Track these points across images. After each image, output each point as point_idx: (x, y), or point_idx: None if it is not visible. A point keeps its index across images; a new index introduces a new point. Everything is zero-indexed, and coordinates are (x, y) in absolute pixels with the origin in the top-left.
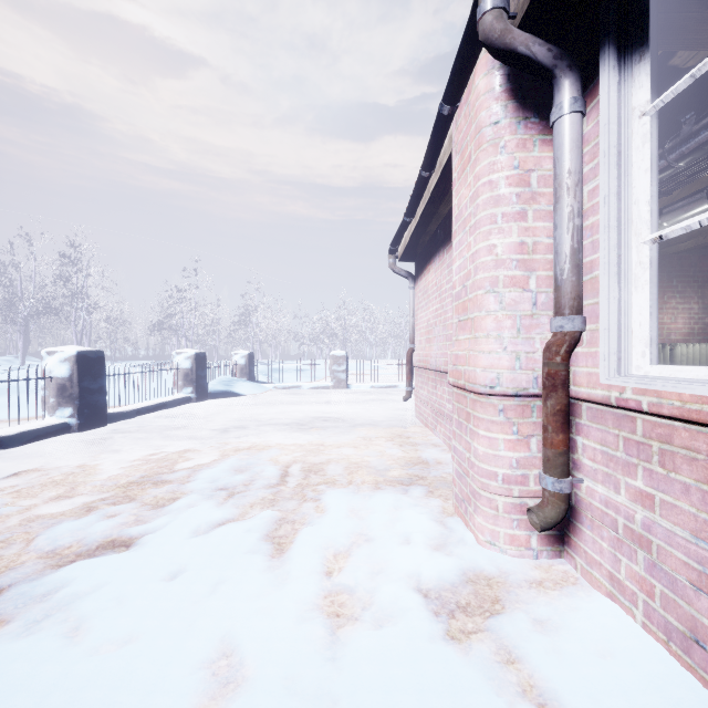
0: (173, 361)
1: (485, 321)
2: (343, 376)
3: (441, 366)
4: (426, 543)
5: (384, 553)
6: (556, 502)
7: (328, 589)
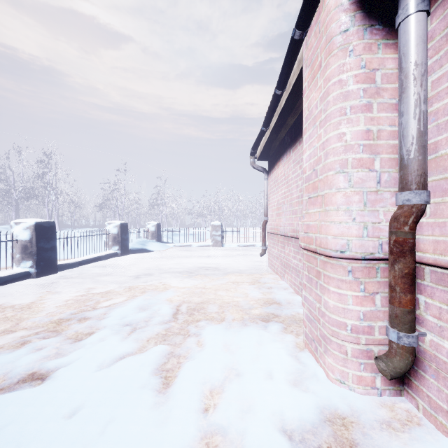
0: (105, 228)
1: (335, 196)
2: (219, 238)
3: (288, 233)
4: (286, 379)
5: (251, 390)
6: (405, 354)
7: (203, 429)
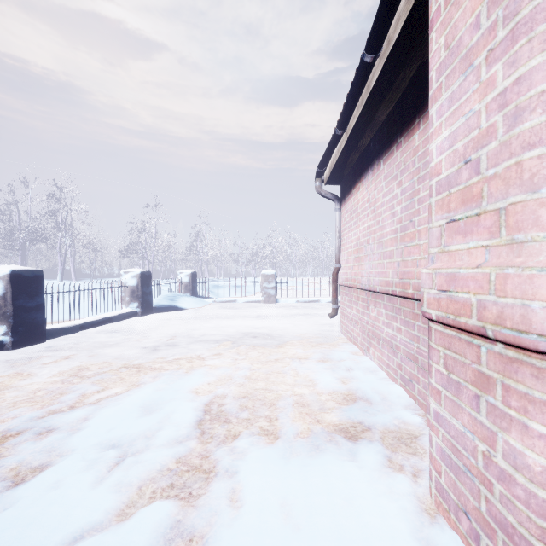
0: (121, 279)
1: None
2: (272, 292)
3: (377, 286)
4: None
5: None
6: None
7: None
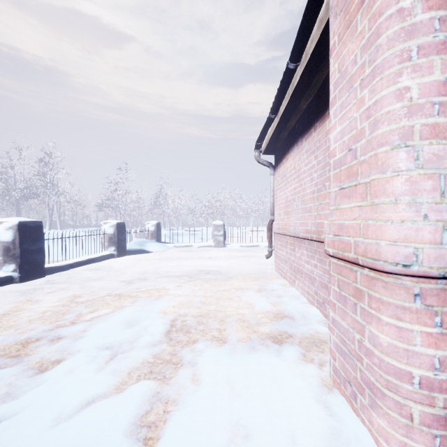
0: (101, 228)
1: (391, 183)
2: (221, 239)
3: (300, 233)
4: None
5: None
6: None
7: None
